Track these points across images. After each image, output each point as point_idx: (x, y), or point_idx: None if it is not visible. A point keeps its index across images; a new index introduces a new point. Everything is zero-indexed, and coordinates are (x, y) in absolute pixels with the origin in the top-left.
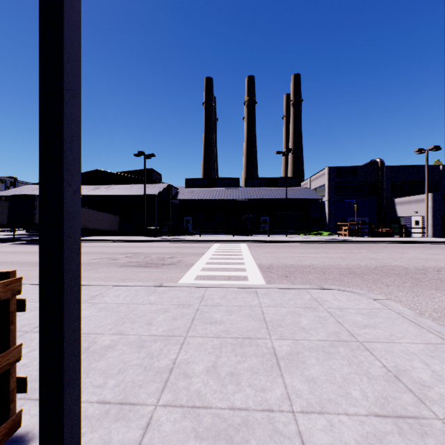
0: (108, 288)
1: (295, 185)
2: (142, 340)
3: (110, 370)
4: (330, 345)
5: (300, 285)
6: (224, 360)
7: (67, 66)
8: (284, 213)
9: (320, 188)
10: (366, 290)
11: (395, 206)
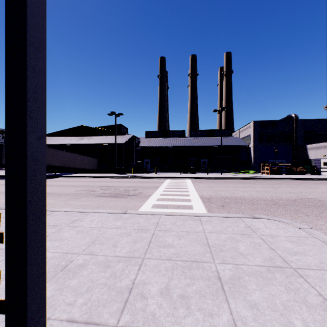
0: (85, 214)
1: (228, 135)
2: (108, 260)
3: (80, 289)
4: (267, 271)
5: (235, 214)
6: (175, 282)
7: (31, 20)
8: (219, 157)
9: (247, 137)
10: (290, 219)
11: (307, 150)
